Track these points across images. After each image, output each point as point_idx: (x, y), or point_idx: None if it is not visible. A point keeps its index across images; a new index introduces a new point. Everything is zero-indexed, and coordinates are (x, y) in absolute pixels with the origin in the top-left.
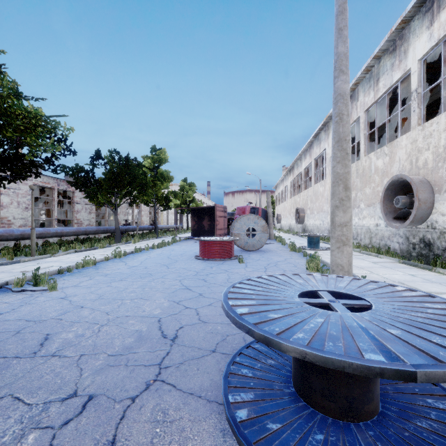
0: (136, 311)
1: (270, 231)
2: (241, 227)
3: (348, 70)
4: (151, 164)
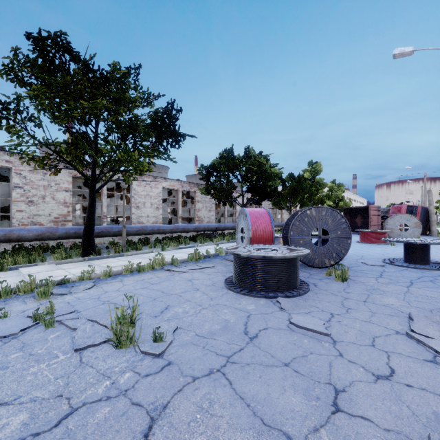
0: None
1: (431, 228)
2: (394, 223)
3: None
4: (309, 176)
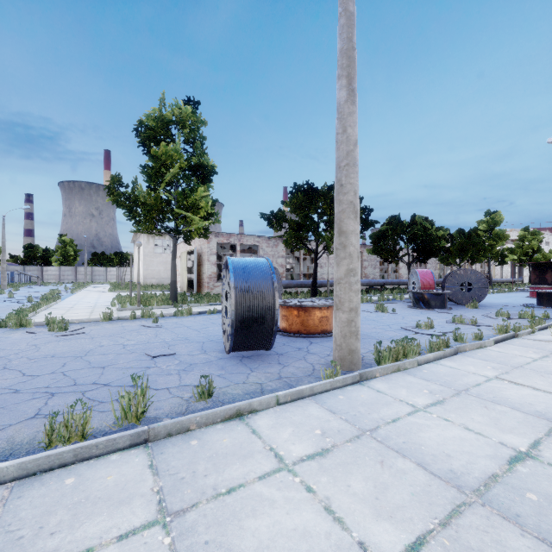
0: (496, 301)
1: None
2: None
3: None
4: (485, 228)
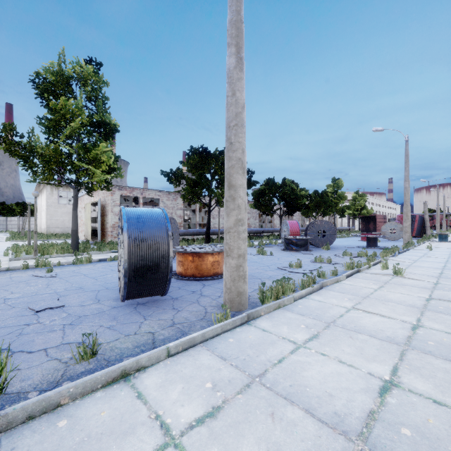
0: (340, 244)
1: (426, 232)
2: (386, 228)
3: (408, 180)
4: (332, 190)
